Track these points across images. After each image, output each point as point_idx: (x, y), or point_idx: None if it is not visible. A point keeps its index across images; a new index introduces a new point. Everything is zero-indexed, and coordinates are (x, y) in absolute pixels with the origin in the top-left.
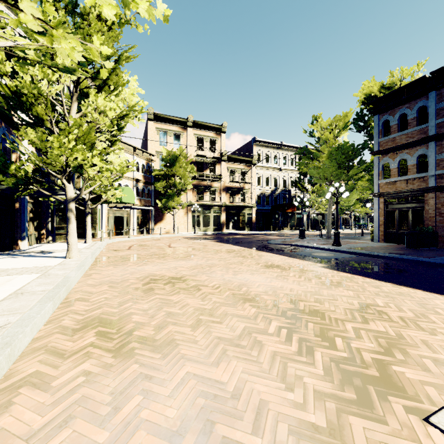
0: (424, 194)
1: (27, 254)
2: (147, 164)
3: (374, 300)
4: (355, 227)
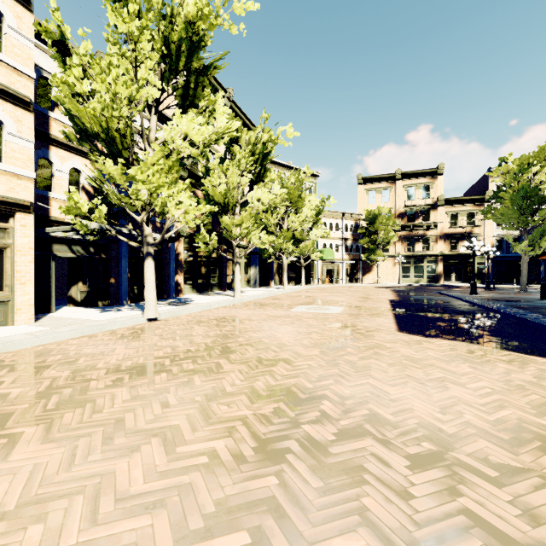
0: None
1: (272, 288)
2: (355, 223)
3: (356, 303)
4: None
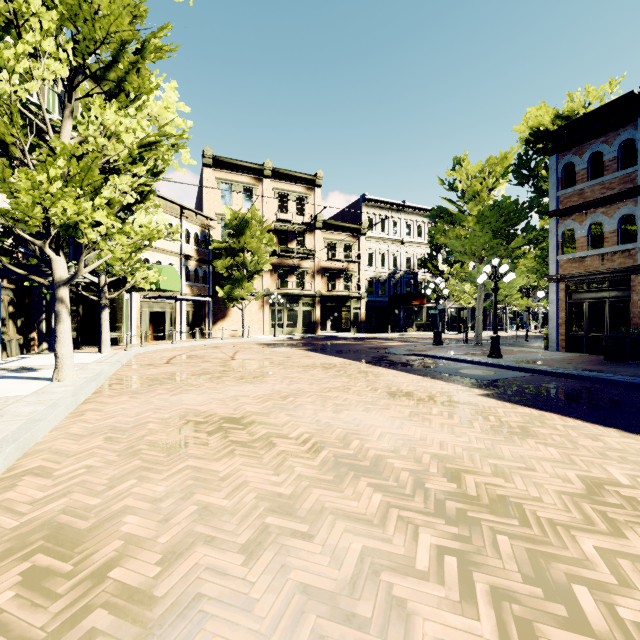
0: (631, 277)
1: None
2: (202, 232)
3: (604, 468)
4: (516, 328)
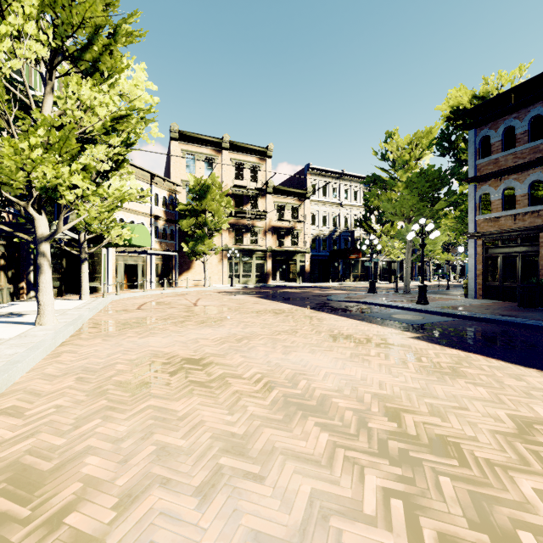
0: (540, 234)
1: None
2: (170, 196)
3: (531, 407)
4: (439, 279)
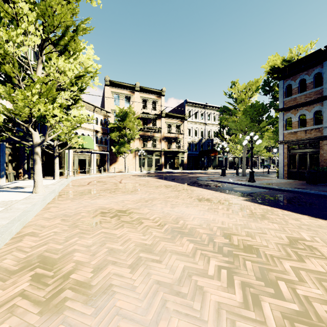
0: (320, 141)
1: (2, 190)
2: (104, 119)
3: (299, 233)
4: (263, 167)
